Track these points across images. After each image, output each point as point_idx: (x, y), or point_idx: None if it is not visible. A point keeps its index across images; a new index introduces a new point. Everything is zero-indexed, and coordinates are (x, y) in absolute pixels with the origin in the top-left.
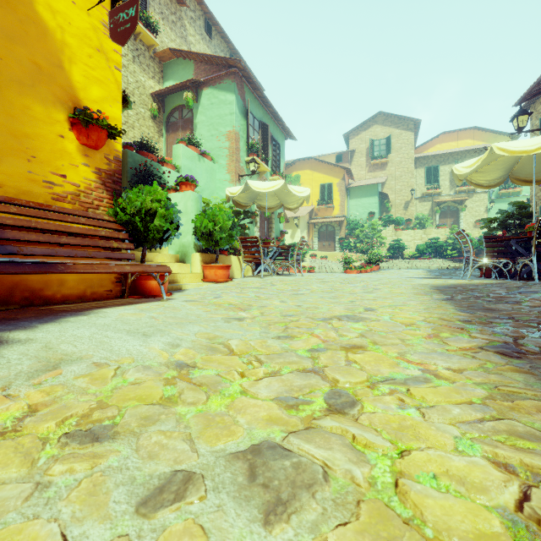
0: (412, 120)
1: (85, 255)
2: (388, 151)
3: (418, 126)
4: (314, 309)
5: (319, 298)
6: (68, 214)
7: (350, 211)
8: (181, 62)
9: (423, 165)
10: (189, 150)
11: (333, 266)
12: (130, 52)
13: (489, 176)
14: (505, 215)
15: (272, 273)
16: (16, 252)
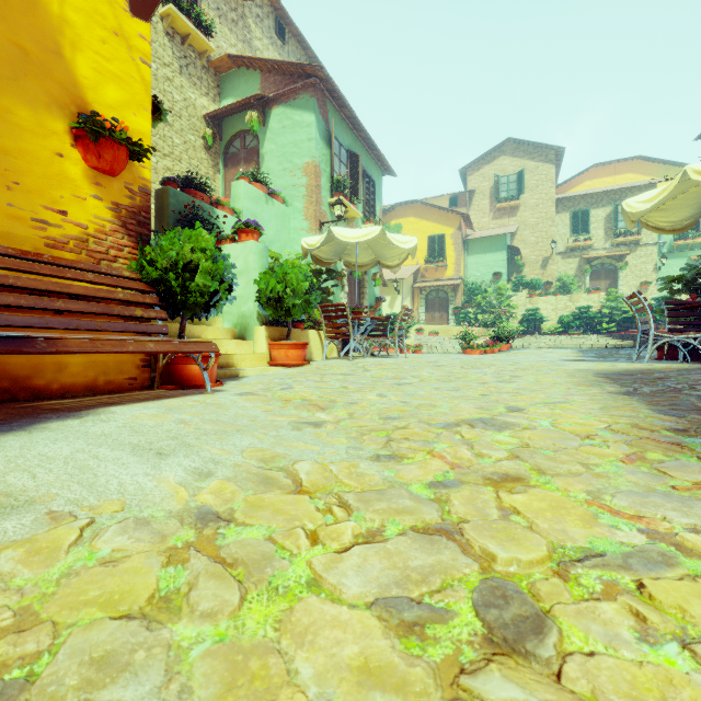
0: (552, 148)
1: (92, 327)
2: (520, 191)
3: (560, 156)
4: (430, 408)
5: (435, 391)
6: (67, 267)
7: (468, 272)
8: (243, 74)
9: (567, 208)
10: (253, 189)
11: (446, 345)
12: (176, 61)
13: (673, 215)
14: (695, 272)
15: (365, 354)
16: None
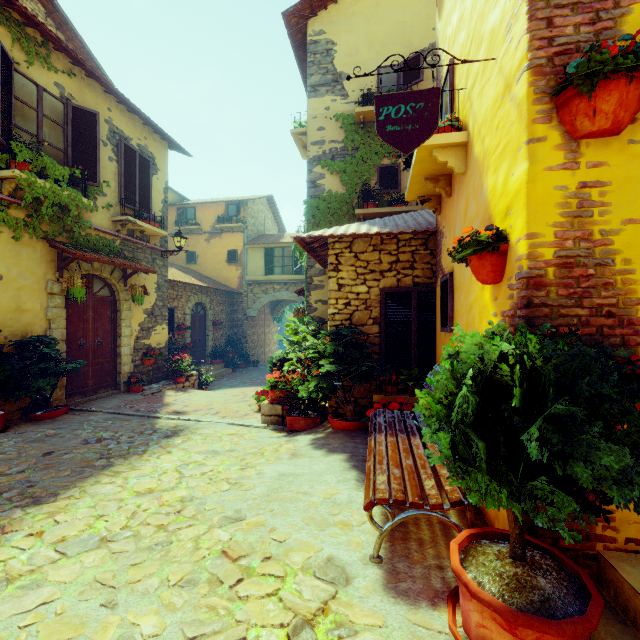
0: None
1: None
2: None
3: None
4: (101, 575)
5: None
6: None
7: None
8: None
9: None
10: None
11: None
12: None
13: None
14: None
15: None
16: None
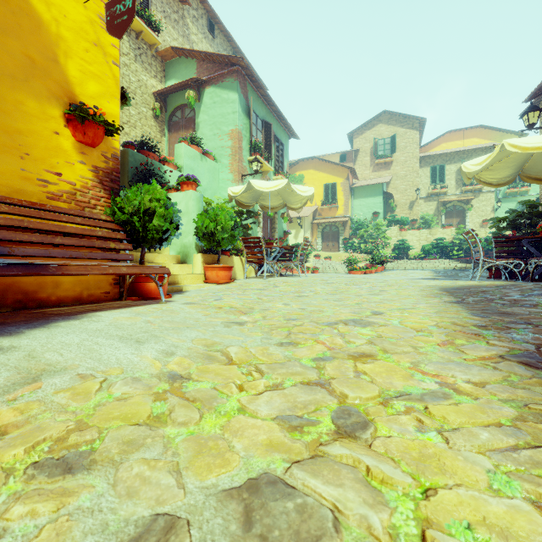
0: (417, 119)
1: (81, 256)
2: (393, 150)
3: (423, 125)
4: (319, 313)
5: (324, 301)
6: (62, 213)
7: (354, 211)
8: (183, 61)
9: (428, 164)
10: (191, 150)
11: (337, 267)
12: (132, 51)
13: (498, 174)
14: (514, 215)
15: (275, 274)
16: (7, 253)
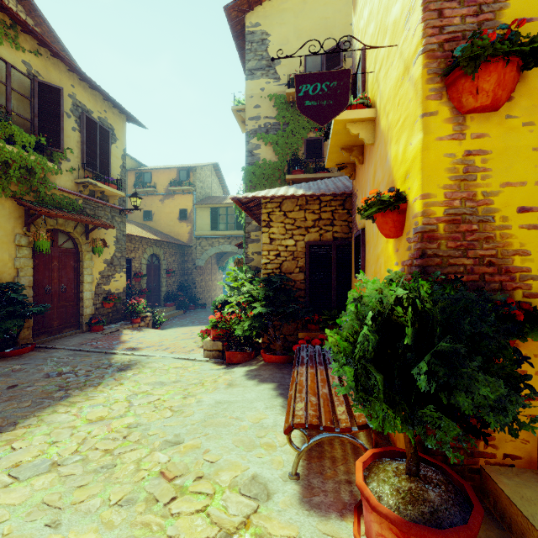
0: None
1: None
2: None
3: None
4: (48, 497)
5: None
6: None
7: None
8: None
9: None
10: None
11: None
12: None
13: None
14: None
15: None
16: None
